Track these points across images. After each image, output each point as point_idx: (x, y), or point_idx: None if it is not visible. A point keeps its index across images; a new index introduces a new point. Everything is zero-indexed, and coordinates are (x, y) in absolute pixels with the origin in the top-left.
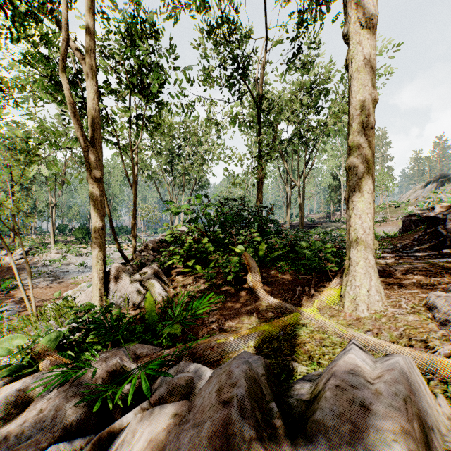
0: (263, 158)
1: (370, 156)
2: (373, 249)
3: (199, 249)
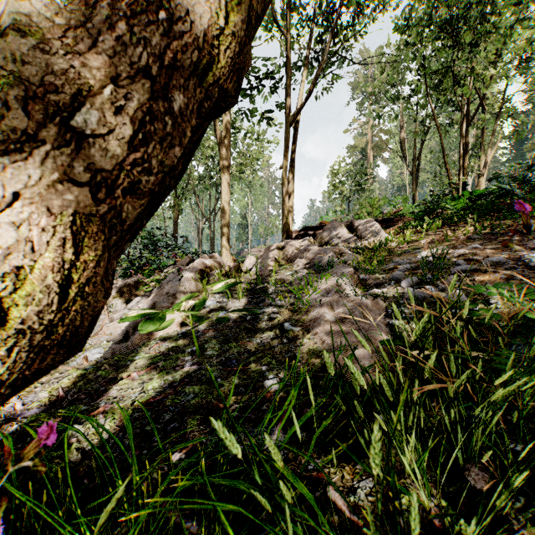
0: (179, 197)
1: (228, 213)
2: (229, 247)
3: (142, 258)
